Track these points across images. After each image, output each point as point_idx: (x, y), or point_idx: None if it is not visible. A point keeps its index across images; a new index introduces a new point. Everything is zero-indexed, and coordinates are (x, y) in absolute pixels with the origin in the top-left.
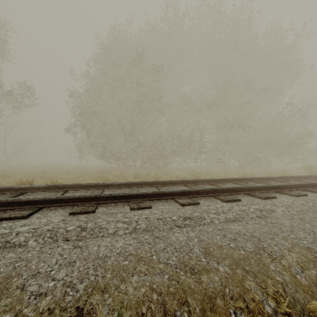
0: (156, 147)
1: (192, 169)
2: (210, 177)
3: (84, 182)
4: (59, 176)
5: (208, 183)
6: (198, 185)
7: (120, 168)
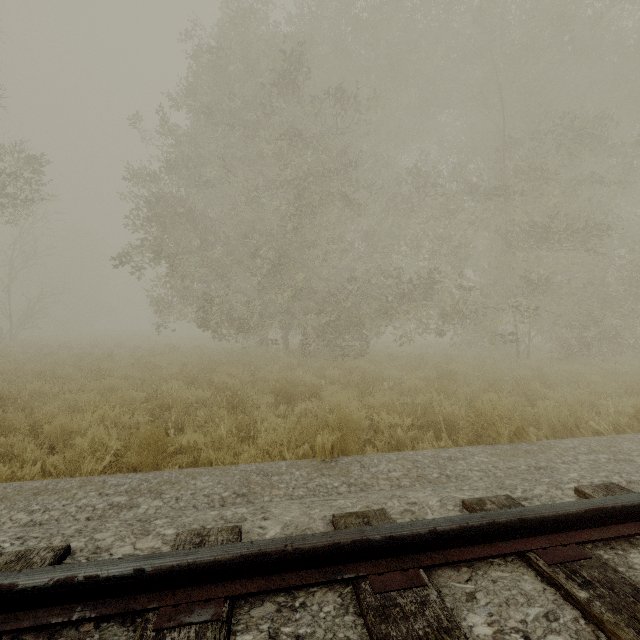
0: (339, 303)
1: (438, 362)
2: (521, 409)
3: (90, 435)
4: (70, 388)
5: (630, 521)
6: (605, 572)
7: (246, 357)
